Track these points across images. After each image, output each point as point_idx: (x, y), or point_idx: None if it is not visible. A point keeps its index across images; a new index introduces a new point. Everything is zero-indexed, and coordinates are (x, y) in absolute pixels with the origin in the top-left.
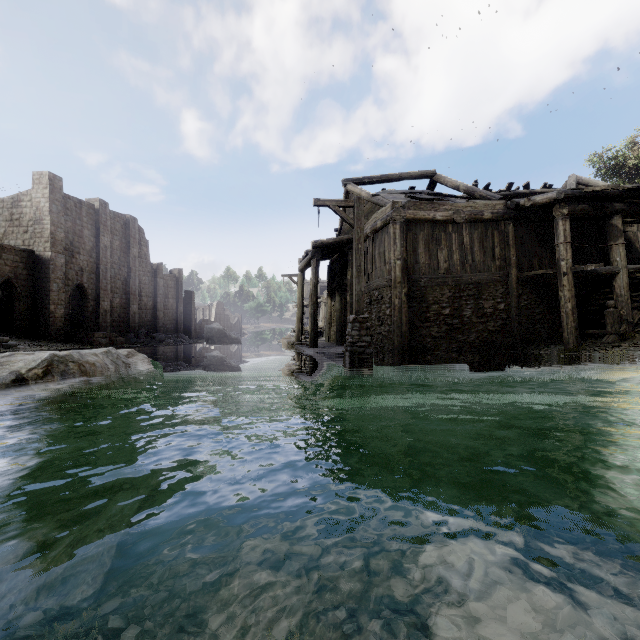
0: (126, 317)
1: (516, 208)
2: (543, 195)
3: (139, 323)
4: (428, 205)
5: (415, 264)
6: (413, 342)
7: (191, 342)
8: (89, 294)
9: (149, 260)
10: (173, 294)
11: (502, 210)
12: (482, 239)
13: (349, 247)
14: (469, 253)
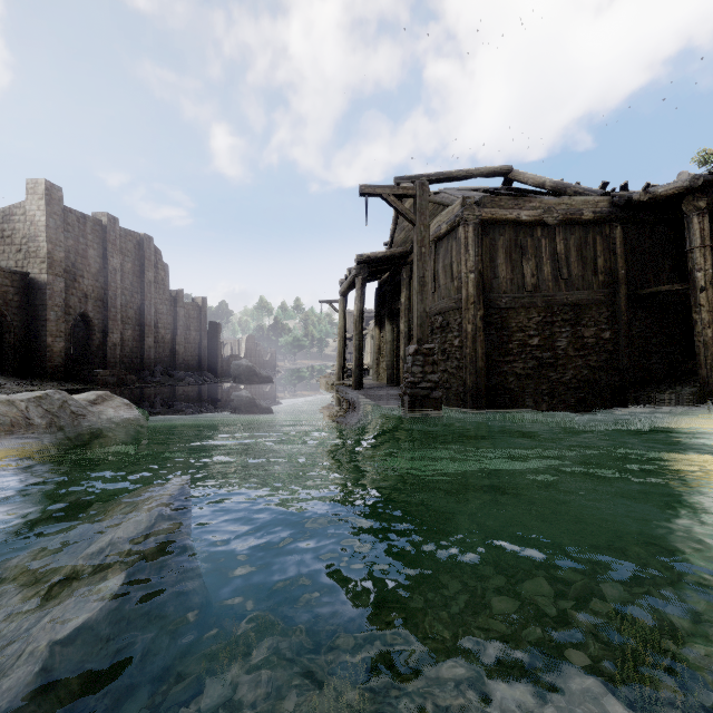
0: (140, 352)
1: (626, 205)
2: (668, 184)
3: (155, 359)
4: (510, 201)
5: (493, 279)
6: (491, 382)
7: (216, 381)
8: (95, 325)
9: (167, 286)
10: (196, 326)
11: (607, 208)
12: (580, 246)
13: (403, 263)
14: (564, 265)
